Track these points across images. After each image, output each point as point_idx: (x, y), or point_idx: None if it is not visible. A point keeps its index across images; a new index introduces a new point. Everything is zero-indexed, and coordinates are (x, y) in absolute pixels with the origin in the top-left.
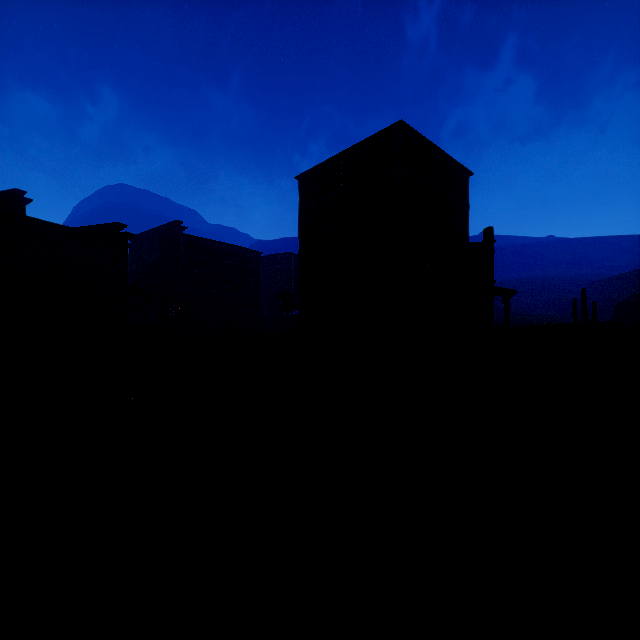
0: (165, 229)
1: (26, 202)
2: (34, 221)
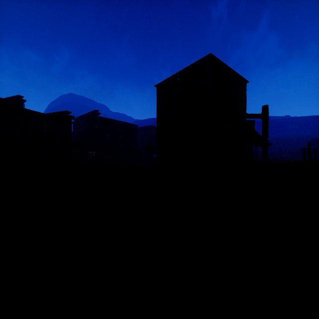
0: (90, 114)
1: (23, 101)
2: (25, 110)
